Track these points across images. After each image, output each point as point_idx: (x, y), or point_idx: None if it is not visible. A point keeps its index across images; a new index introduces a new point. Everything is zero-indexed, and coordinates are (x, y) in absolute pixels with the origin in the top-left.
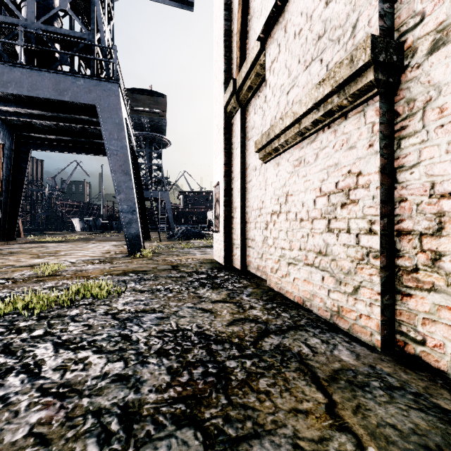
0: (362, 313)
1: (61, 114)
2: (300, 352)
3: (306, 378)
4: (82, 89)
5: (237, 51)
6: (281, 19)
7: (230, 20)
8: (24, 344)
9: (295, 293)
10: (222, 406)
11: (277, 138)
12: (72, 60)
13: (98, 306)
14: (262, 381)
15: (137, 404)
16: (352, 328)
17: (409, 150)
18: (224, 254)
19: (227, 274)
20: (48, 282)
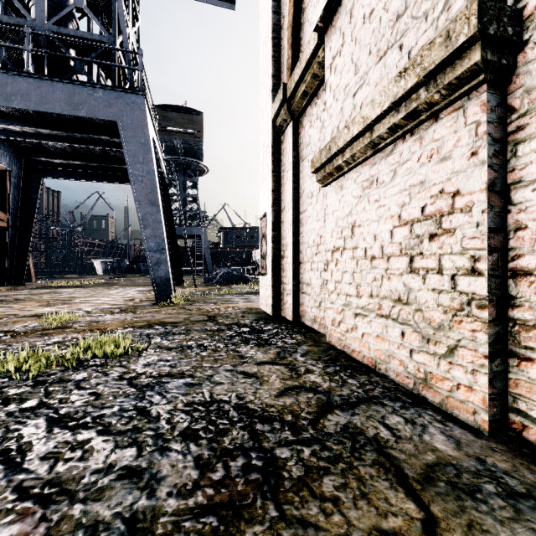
0: (461, 383)
1: (77, 134)
2: (377, 436)
3: (389, 477)
4: (100, 102)
5: (289, 49)
6: (346, 1)
7: (279, 12)
8: (9, 419)
9: (364, 353)
10: (270, 521)
11: (340, 153)
12: (90, 70)
13: (112, 368)
14: (327, 481)
15: (150, 515)
16: (446, 402)
17: (531, 158)
18: (272, 301)
19: (276, 327)
20: (55, 337)
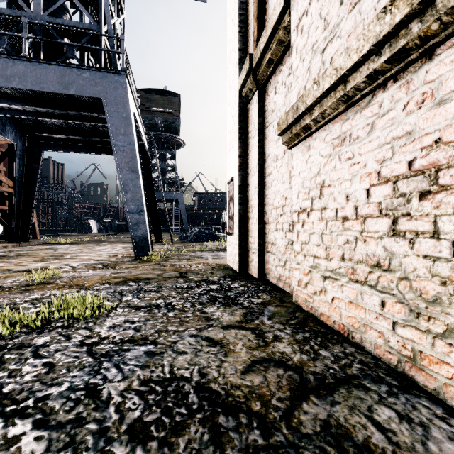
0: None
1: (70, 111)
2: (369, 443)
3: None
4: (87, 81)
5: (254, 22)
6: None
7: None
8: None
9: (335, 318)
10: None
11: (308, 112)
12: (82, 58)
13: (76, 331)
14: None
15: None
16: (444, 391)
17: None
18: (239, 259)
19: (242, 284)
20: (35, 293)
